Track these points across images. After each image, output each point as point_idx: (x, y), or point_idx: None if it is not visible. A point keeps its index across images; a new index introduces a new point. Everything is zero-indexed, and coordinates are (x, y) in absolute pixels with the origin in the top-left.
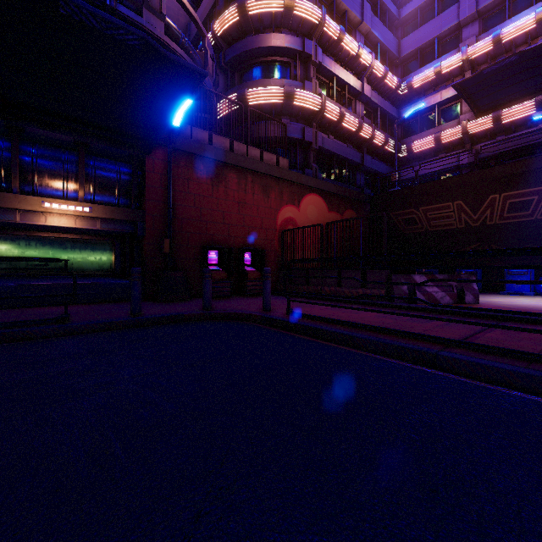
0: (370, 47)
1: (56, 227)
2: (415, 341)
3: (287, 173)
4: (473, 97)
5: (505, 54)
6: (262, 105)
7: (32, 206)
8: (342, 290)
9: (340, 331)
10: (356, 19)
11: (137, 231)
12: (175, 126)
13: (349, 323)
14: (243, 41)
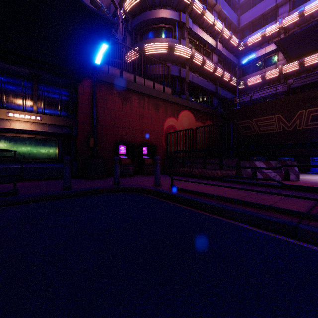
0: (221, 20)
1: (17, 129)
2: (273, 213)
3: (170, 96)
4: (287, 50)
5: (306, 23)
6: (154, 54)
7: (0, 115)
8: (206, 171)
9: (211, 203)
10: (213, 2)
11: (72, 133)
12: (97, 64)
13: (217, 196)
14: (142, 14)
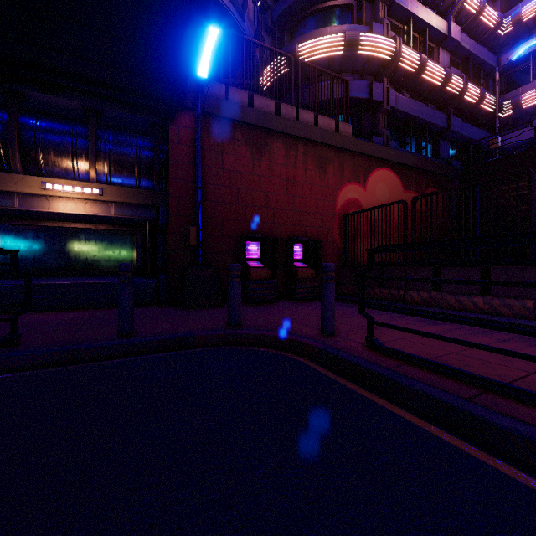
0: None
1: (62, 214)
2: None
3: (349, 141)
4: None
5: None
6: (317, 62)
7: (31, 188)
8: (442, 296)
9: None
10: None
11: (159, 218)
12: (202, 78)
13: None
14: None
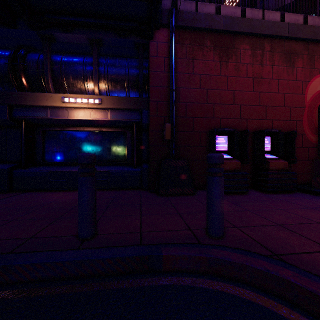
0: None
1: (77, 120)
2: None
3: None
4: None
5: None
6: None
7: (56, 102)
8: None
9: None
10: None
11: (142, 119)
12: None
13: None
14: None
